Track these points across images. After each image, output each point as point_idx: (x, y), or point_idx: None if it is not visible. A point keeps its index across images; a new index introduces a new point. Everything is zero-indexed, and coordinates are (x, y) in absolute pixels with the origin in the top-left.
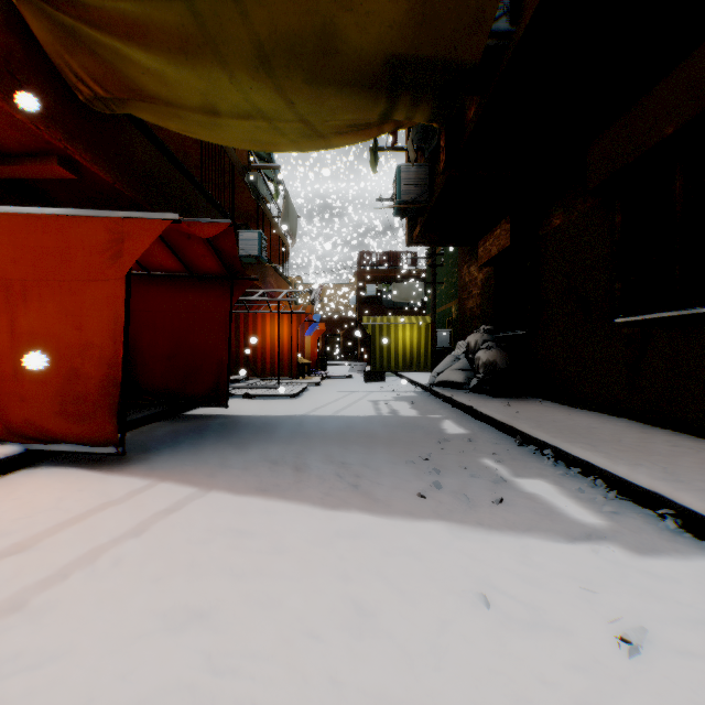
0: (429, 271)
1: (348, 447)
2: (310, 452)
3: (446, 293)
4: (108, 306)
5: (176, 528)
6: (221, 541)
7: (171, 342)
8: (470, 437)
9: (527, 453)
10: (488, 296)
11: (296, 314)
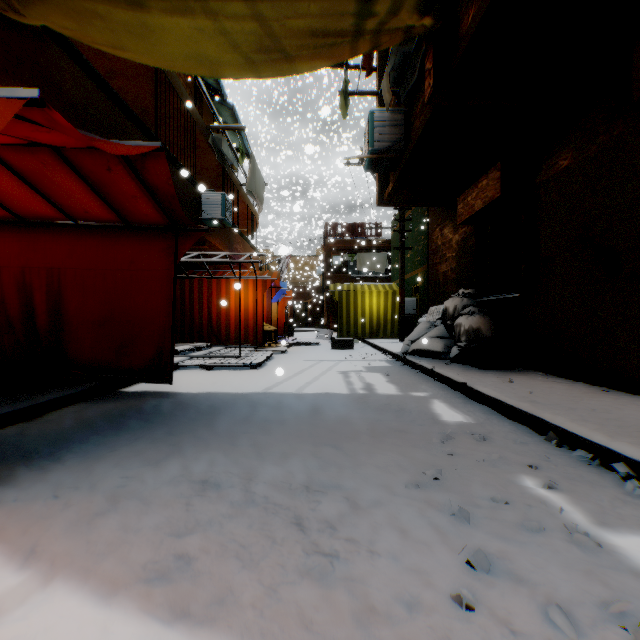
0: (393, 241)
1: (315, 452)
2: (259, 461)
3: (412, 261)
4: None
5: None
6: None
7: (104, 305)
8: (483, 433)
9: (577, 463)
10: (466, 258)
11: (262, 279)
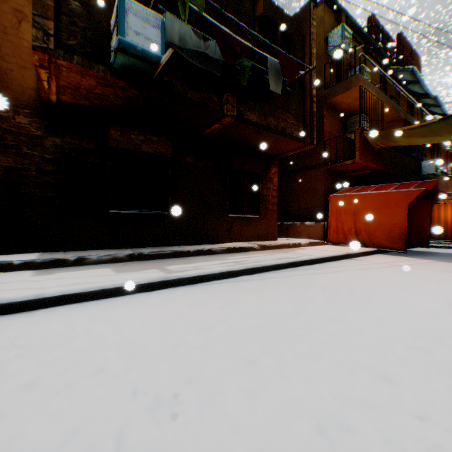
0: None
1: None
2: None
3: None
4: (400, 214)
5: (437, 263)
6: None
7: None
8: None
9: None
10: None
11: None
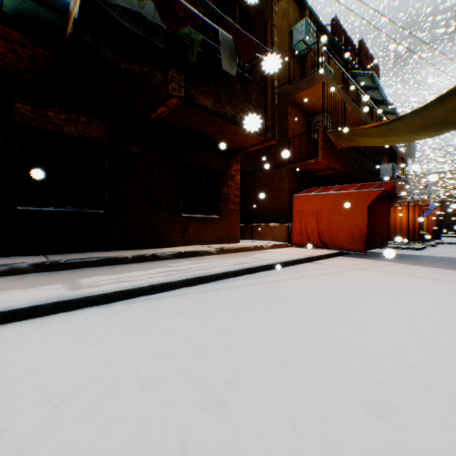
0: None
1: (452, 263)
2: (432, 262)
3: None
4: (361, 215)
5: (396, 266)
6: (410, 268)
7: None
8: None
9: None
10: None
11: (416, 205)
